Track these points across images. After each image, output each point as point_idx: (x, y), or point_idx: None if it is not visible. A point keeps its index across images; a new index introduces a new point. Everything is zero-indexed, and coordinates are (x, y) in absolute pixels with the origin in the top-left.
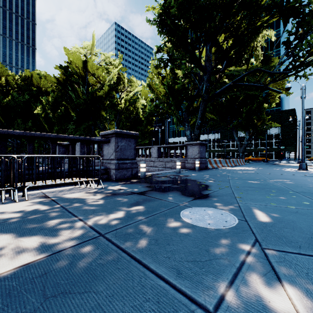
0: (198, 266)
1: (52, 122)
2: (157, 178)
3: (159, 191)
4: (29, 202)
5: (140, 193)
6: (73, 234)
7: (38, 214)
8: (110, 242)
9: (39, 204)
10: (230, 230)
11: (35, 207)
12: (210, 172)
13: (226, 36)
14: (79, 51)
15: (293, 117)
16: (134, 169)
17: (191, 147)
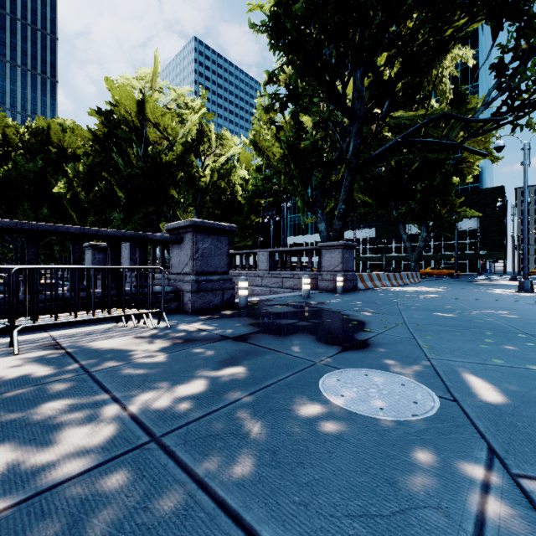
0: (378, 533)
1: (84, 208)
2: (268, 307)
3: (274, 334)
4: (20, 357)
5: (238, 338)
6: (92, 437)
7: (31, 386)
8: (172, 460)
9: (39, 362)
10: (429, 425)
11: (30, 370)
12: (362, 297)
13: (390, 56)
14: (132, 83)
15: (501, 201)
16: (227, 291)
17: (329, 252)
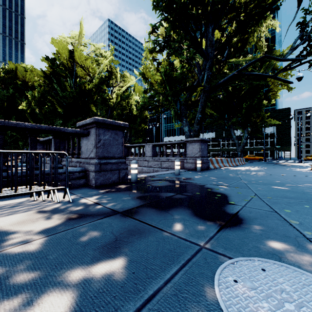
0: None
1: (38, 119)
2: (152, 182)
3: (157, 207)
4: None
5: (126, 212)
6: None
7: None
8: None
9: None
10: None
11: None
12: (214, 174)
13: (231, 17)
14: (67, 40)
15: (289, 116)
16: (122, 171)
17: (191, 145)
